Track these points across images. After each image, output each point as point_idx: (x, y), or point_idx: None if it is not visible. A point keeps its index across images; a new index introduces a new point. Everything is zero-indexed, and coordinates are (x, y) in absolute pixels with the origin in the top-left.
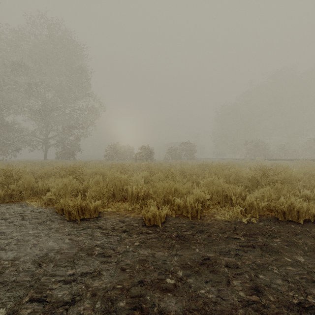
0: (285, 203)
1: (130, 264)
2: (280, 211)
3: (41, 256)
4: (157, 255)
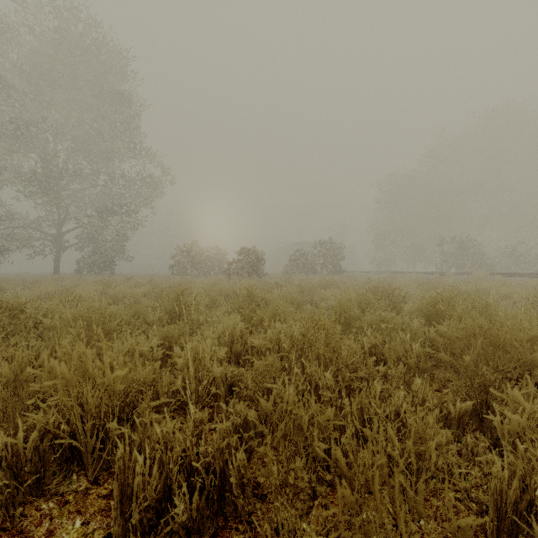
0: None
1: None
2: None
3: None
4: None
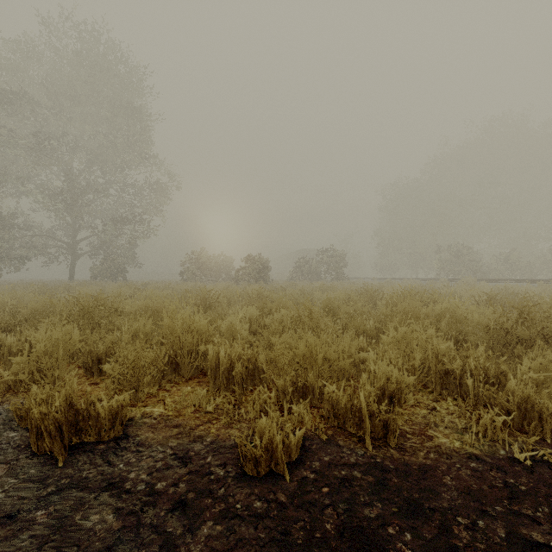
0: None
1: None
2: None
3: None
4: None
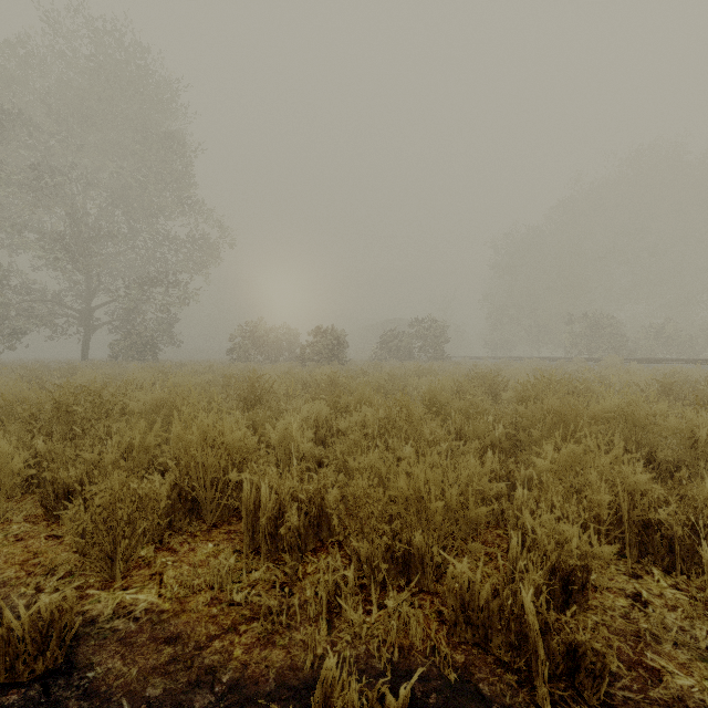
0: None
1: None
2: None
3: None
4: None
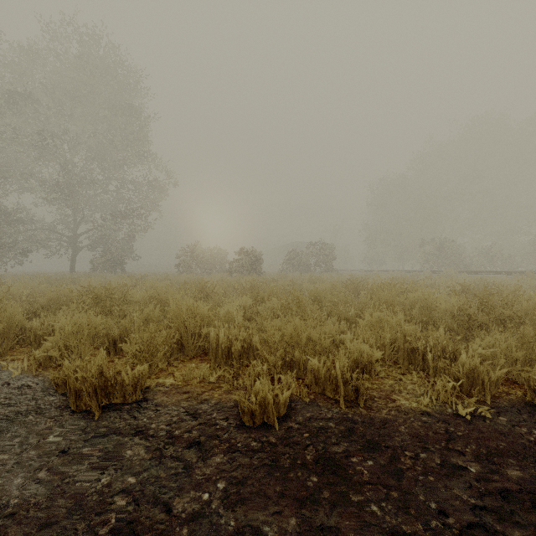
0: None
1: None
2: None
3: None
4: (272, 530)
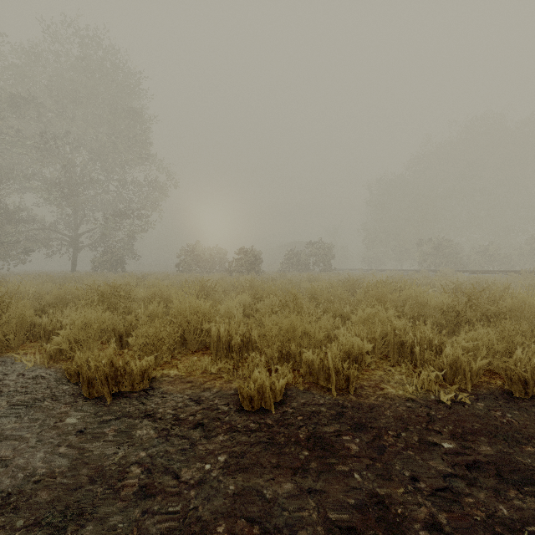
0: (526, 361)
1: (204, 518)
2: (516, 379)
3: (5, 495)
4: (268, 492)
